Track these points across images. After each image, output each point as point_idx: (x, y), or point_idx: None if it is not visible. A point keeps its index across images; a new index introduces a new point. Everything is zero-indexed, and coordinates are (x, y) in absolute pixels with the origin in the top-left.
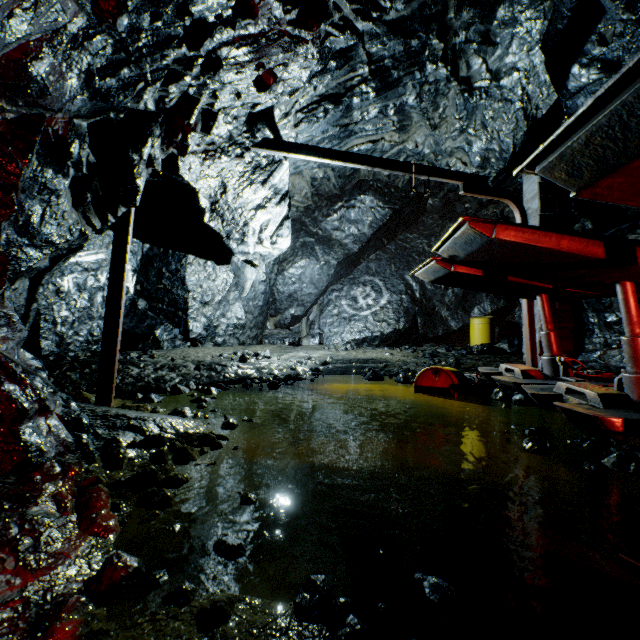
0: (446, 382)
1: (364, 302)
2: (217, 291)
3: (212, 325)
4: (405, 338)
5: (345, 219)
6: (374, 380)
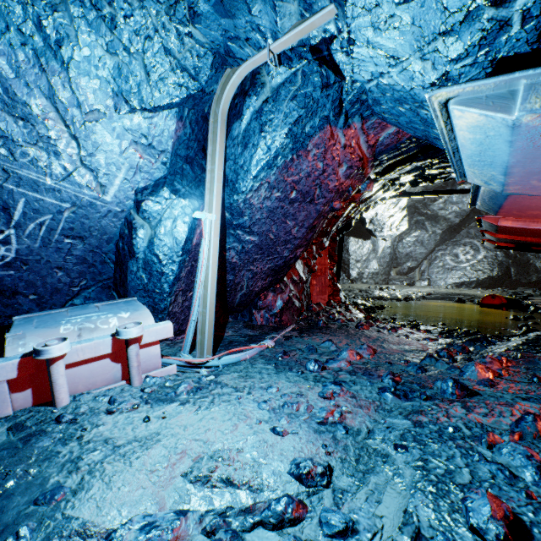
0: (498, 302)
1: (463, 257)
2: (363, 254)
3: (360, 272)
4: (498, 283)
5: (448, 202)
6: (458, 302)
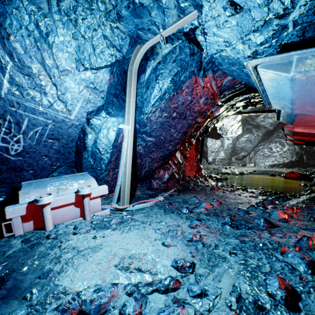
0: (295, 176)
1: (275, 149)
2: (215, 148)
3: (214, 158)
4: (296, 164)
5: (266, 117)
6: (271, 176)
